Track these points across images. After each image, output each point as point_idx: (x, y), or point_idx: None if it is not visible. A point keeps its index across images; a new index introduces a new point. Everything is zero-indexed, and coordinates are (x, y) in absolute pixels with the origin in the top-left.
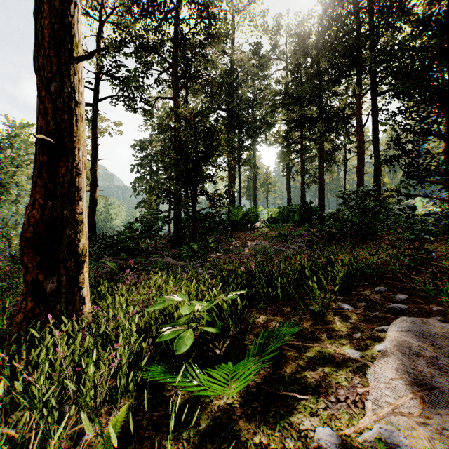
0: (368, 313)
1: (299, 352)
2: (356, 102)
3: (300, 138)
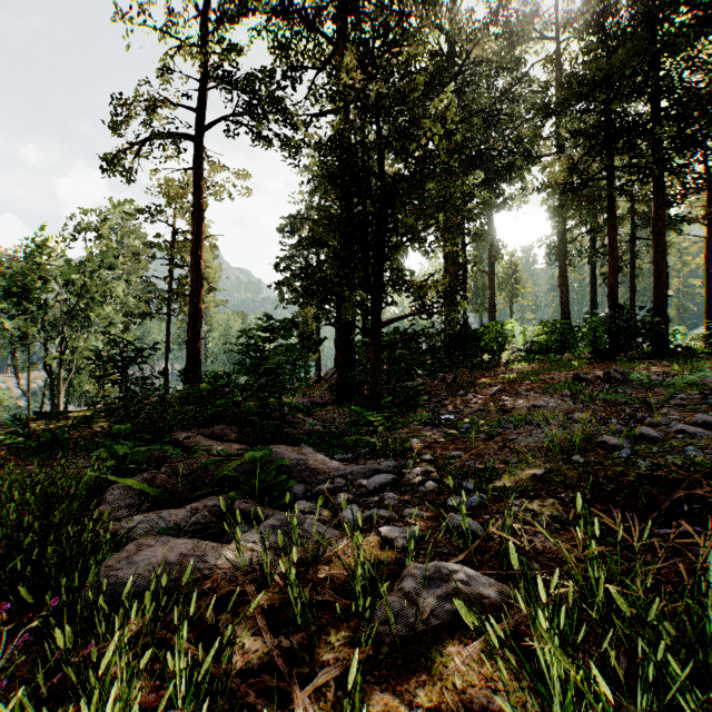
0: None
1: None
2: None
3: (607, 169)
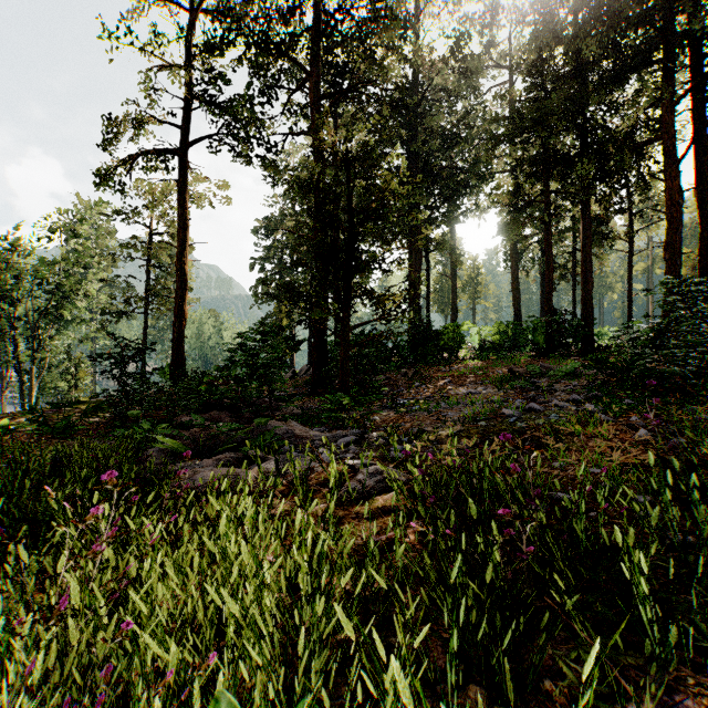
0: None
1: None
2: (663, 114)
3: (545, 193)
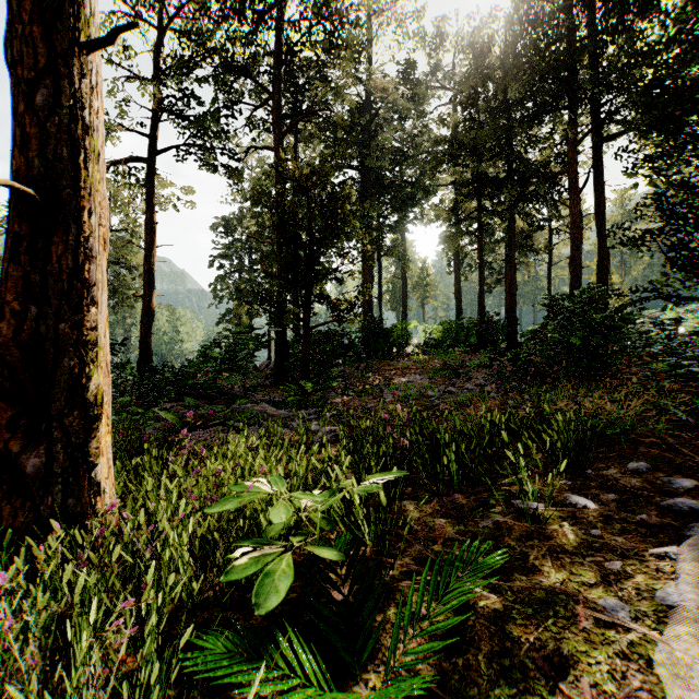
0: (627, 517)
1: (502, 601)
2: (569, 151)
3: (478, 211)
